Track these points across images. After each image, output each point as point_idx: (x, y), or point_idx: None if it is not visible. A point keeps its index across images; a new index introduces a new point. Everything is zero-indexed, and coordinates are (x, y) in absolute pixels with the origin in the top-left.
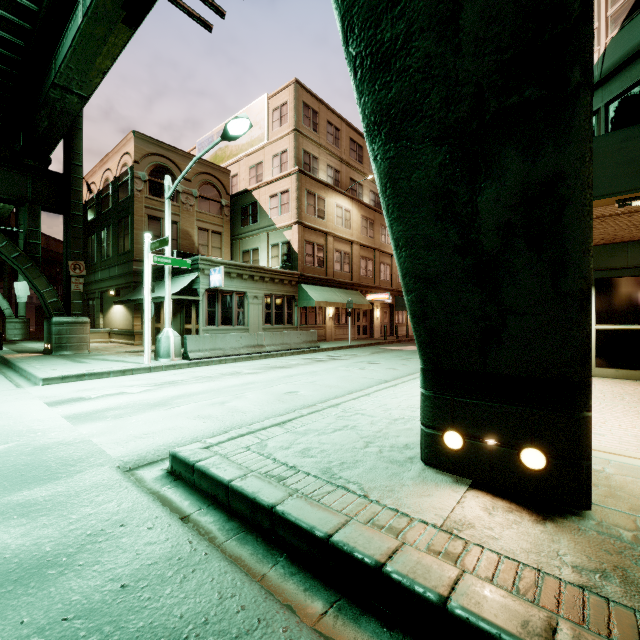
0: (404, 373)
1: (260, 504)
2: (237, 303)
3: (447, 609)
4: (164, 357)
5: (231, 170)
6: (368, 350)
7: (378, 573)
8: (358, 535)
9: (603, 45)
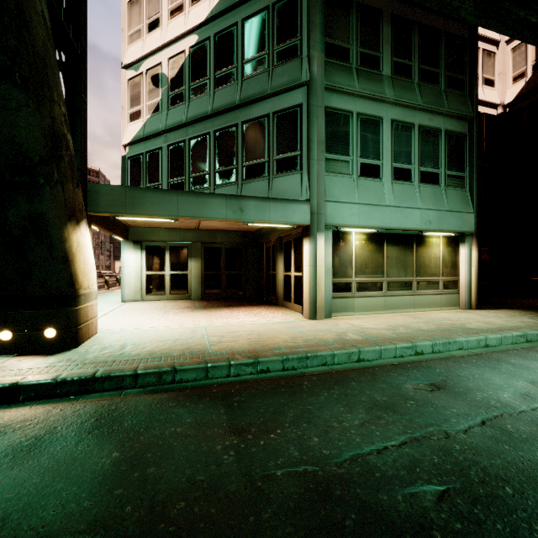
0: None
1: None
2: None
3: None
4: None
5: None
6: None
7: None
8: None
9: (145, 119)
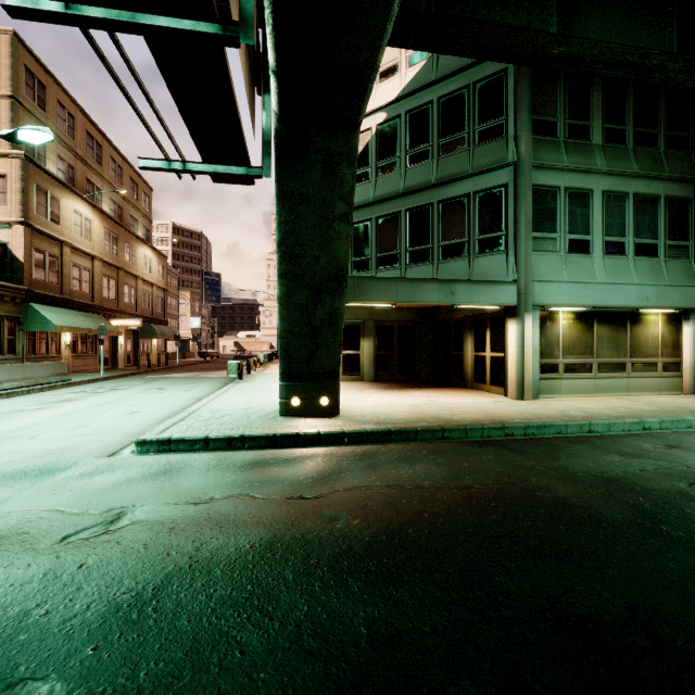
0: (205, 392)
1: (235, 437)
2: None
3: (320, 433)
4: None
5: None
6: (136, 380)
7: (298, 435)
8: (284, 431)
9: None
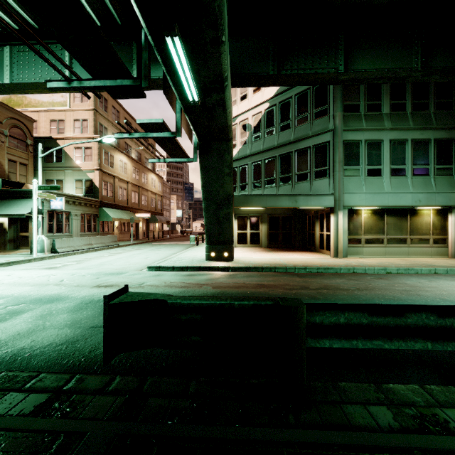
0: (178, 251)
1: (184, 267)
2: (65, 219)
3: (219, 267)
4: (41, 252)
5: (29, 116)
6: (147, 245)
7: (209, 267)
8: (204, 265)
9: (238, 148)
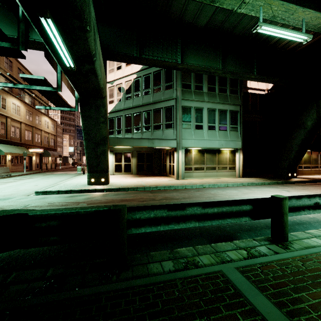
0: (67, 178)
1: (68, 190)
2: None
3: (96, 189)
4: None
5: None
6: (39, 174)
7: (89, 190)
8: (85, 189)
9: (115, 104)
